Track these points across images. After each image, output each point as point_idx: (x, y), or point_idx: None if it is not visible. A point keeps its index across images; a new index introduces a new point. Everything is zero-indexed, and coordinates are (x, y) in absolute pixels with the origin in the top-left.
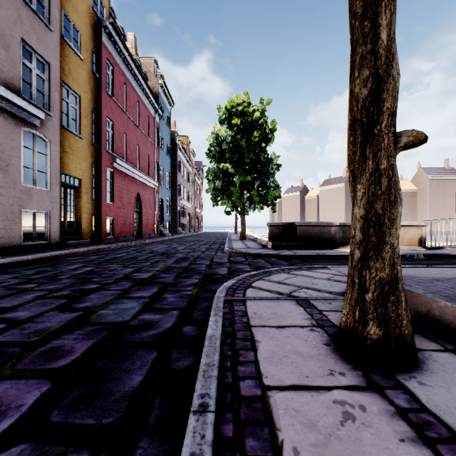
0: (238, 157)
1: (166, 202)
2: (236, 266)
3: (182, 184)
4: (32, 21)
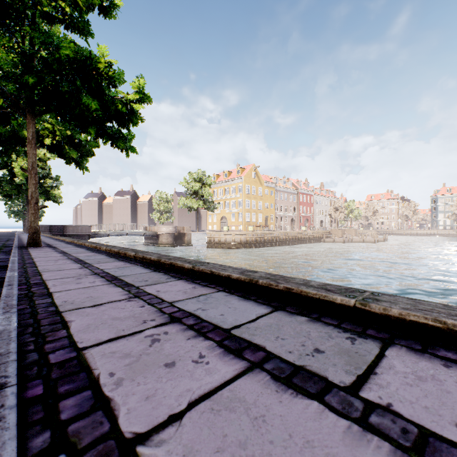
0: (22, 200)
1: None
2: None
3: None
4: None
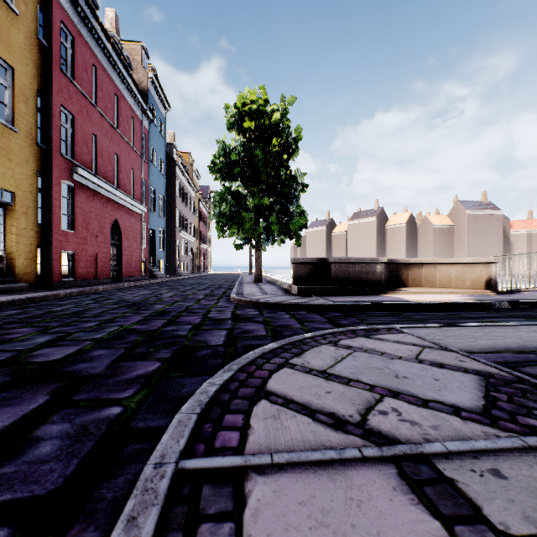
0: (251, 171)
1: (159, 234)
2: (243, 326)
3: (182, 213)
4: None
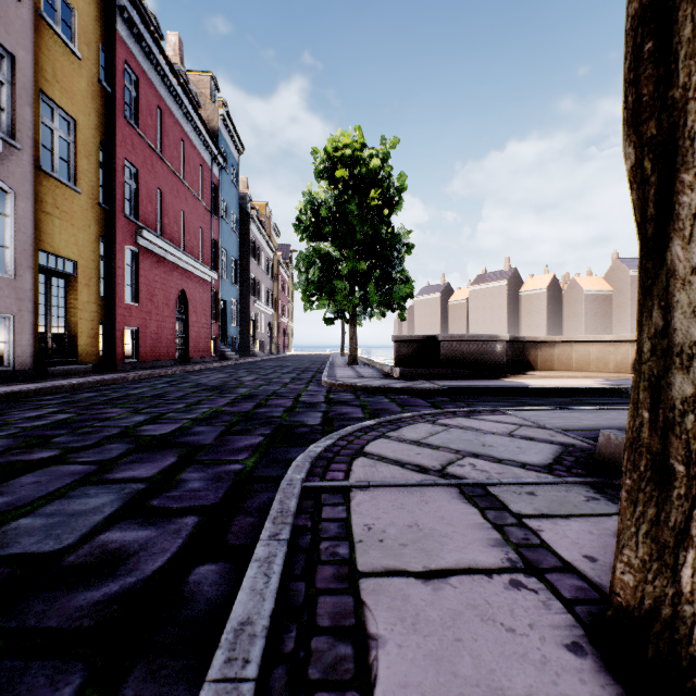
0: (345, 230)
1: (231, 306)
2: (339, 409)
3: (257, 278)
4: None
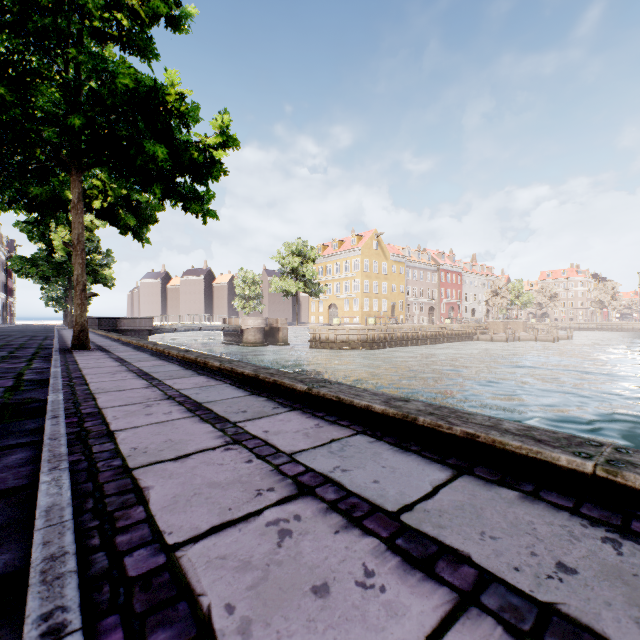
0: (63, 284)
1: None
2: None
3: None
4: None
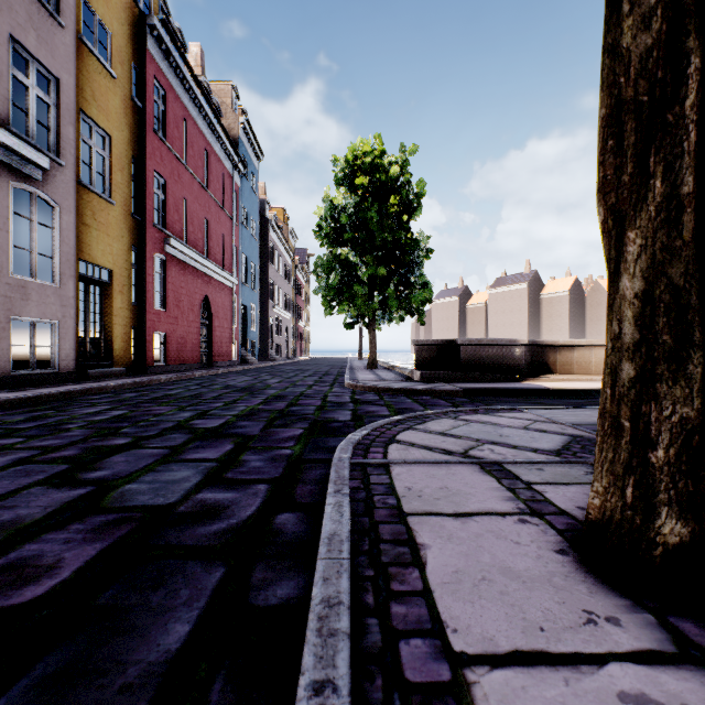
0: (365, 237)
1: (251, 311)
2: (366, 407)
3: (275, 283)
4: (29, 8)
